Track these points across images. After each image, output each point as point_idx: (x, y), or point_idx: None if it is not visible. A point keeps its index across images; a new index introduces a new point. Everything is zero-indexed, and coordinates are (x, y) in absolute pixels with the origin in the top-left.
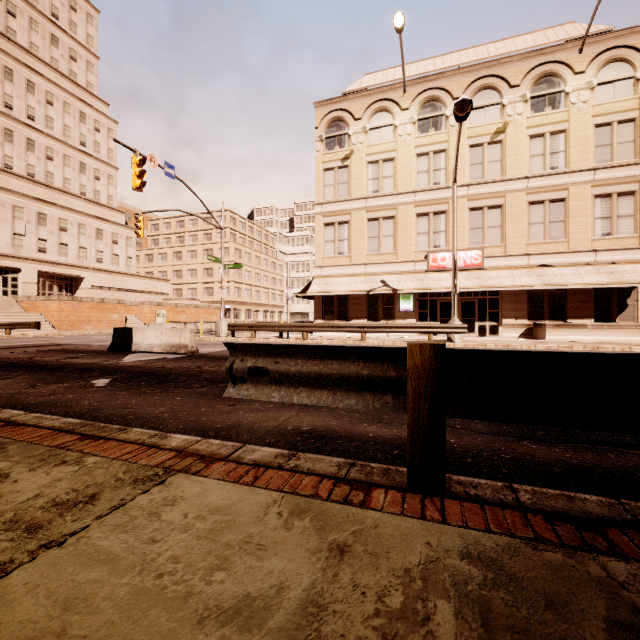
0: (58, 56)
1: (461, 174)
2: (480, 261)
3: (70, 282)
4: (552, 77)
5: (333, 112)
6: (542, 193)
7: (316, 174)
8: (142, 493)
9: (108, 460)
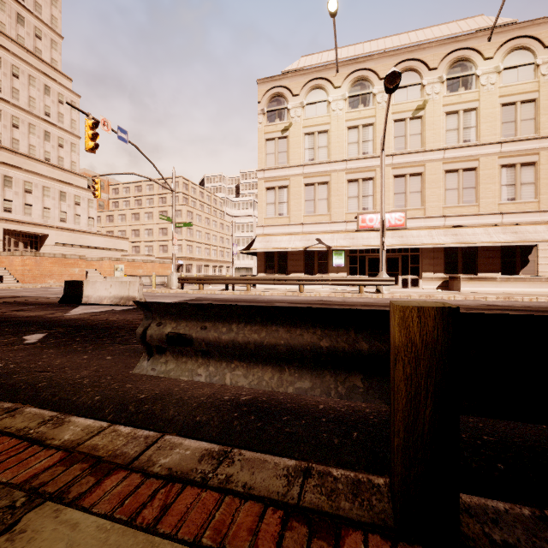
0: (24, 34)
1: (386, 145)
2: (403, 222)
3: (35, 239)
4: (465, 62)
5: (274, 88)
6: (456, 163)
7: (259, 143)
8: None
9: None
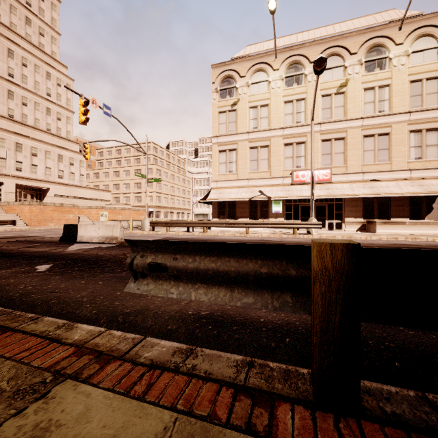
0: (31, 32)
1: (316, 115)
2: (329, 177)
3: (39, 192)
4: (380, 47)
5: (225, 71)
6: (373, 129)
7: (213, 115)
8: (14, 415)
9: (1, 360)
